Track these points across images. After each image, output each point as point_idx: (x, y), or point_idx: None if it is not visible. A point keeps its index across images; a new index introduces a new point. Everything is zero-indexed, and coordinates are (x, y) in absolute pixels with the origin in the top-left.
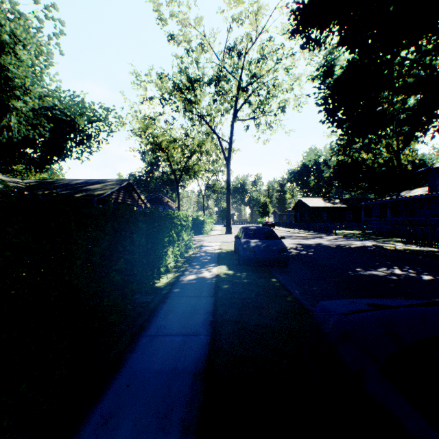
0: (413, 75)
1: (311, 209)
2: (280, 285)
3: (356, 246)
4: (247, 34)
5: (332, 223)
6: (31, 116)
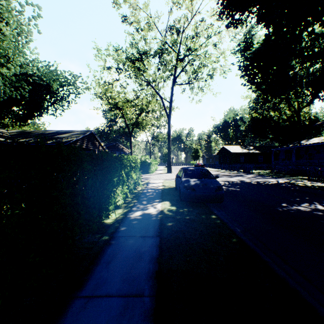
0: (318, 46)
1: (232, 154)
2: (221, 222)
3: (272, 183)
4: (184, 15)
5: (248, 164)
6: (14, 80)
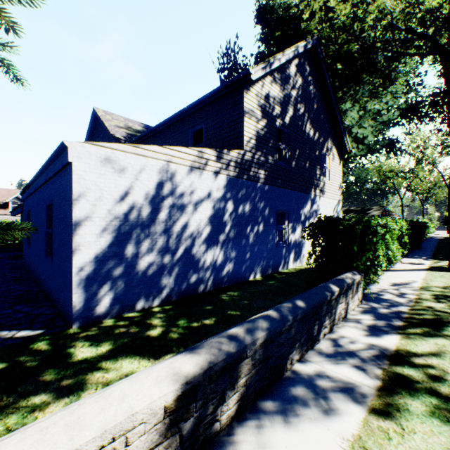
0: None
1: None
2: None
3: None
4: None
5: None
6: None
